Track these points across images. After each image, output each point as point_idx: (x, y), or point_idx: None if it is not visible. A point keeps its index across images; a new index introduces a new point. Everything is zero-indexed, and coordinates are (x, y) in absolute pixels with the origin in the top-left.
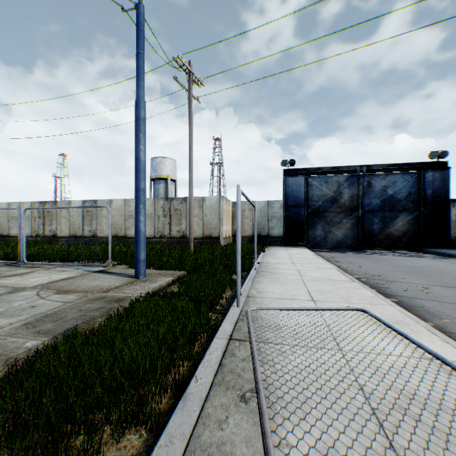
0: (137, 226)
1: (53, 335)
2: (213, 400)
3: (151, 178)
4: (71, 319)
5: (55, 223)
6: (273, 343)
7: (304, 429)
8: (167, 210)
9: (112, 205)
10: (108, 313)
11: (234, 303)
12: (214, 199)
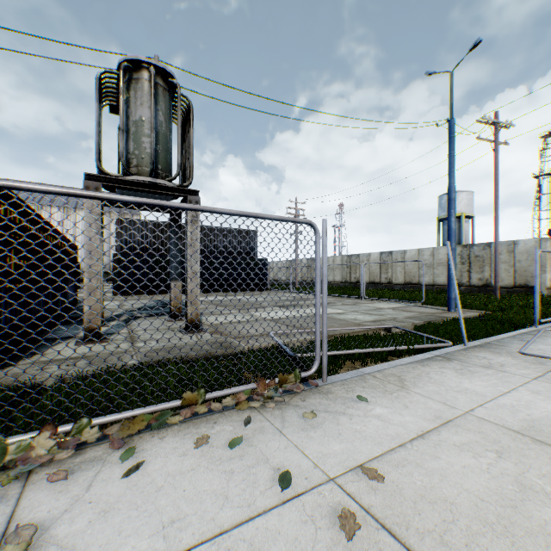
0: (449, 274)
1: (423, 321)
2: (506, 339)
3: (438, 219)
4: (424, 319)
5: (357, 272)
6: (550, 337)
7: (545, 346)
8: (465, 257)
9: (406, 255)
10: (441, 321)
11: (533, 327)
12: (529, 242)
